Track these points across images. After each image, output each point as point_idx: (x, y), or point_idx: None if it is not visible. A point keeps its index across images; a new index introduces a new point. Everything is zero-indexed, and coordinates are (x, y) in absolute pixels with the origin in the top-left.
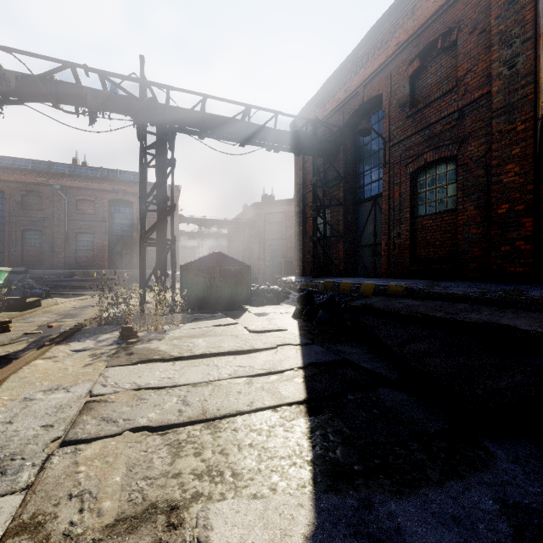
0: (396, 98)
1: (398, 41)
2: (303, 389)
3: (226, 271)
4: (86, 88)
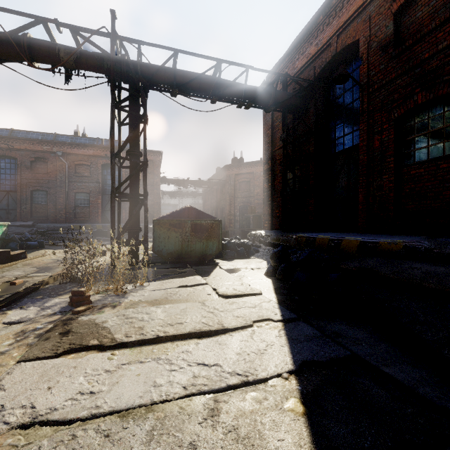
0: (376, 41)
1: None
2: (308, 441)
3: (197, 226)
4: (59, 45)
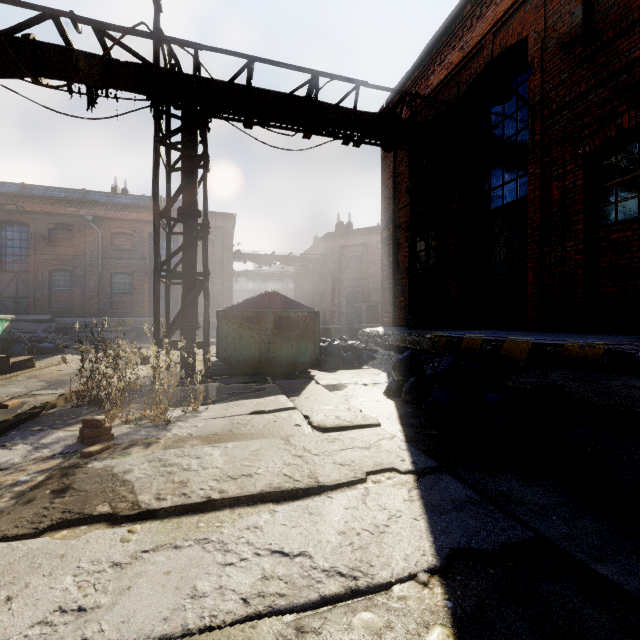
0: (555, 37)
1: None
2: None
3: (282, 320)
4: (78, 51)
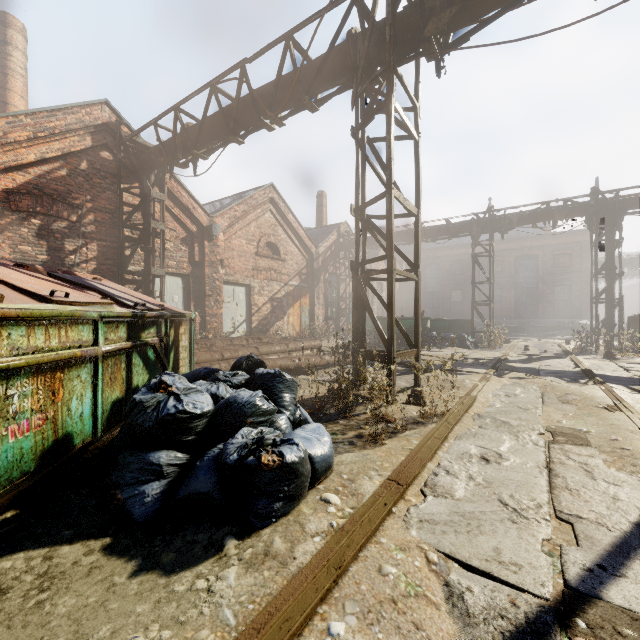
0: None
1: None
2: None
3: None
4: (554, 210)
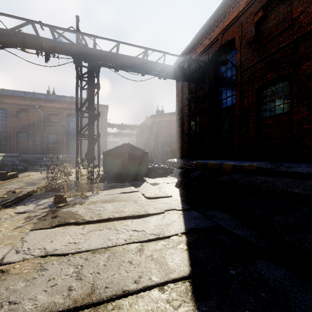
0: (245, 39)
1: (247, 0)
2: (187, 259)
3: (132, 156)
4: (42, 38)
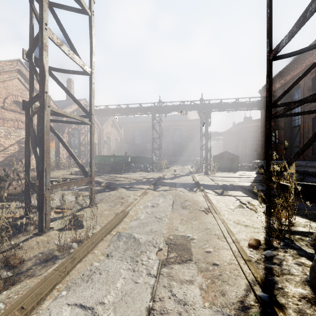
0: (306, 86)
1: (306, 64)
2: (252, 181)
3: (229, 158)
4: (186, 106)
